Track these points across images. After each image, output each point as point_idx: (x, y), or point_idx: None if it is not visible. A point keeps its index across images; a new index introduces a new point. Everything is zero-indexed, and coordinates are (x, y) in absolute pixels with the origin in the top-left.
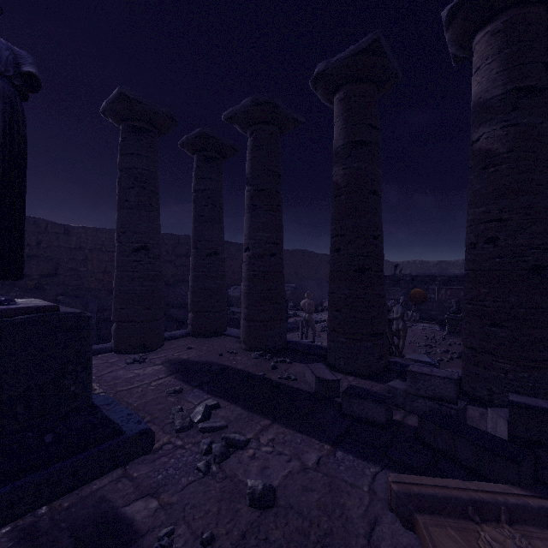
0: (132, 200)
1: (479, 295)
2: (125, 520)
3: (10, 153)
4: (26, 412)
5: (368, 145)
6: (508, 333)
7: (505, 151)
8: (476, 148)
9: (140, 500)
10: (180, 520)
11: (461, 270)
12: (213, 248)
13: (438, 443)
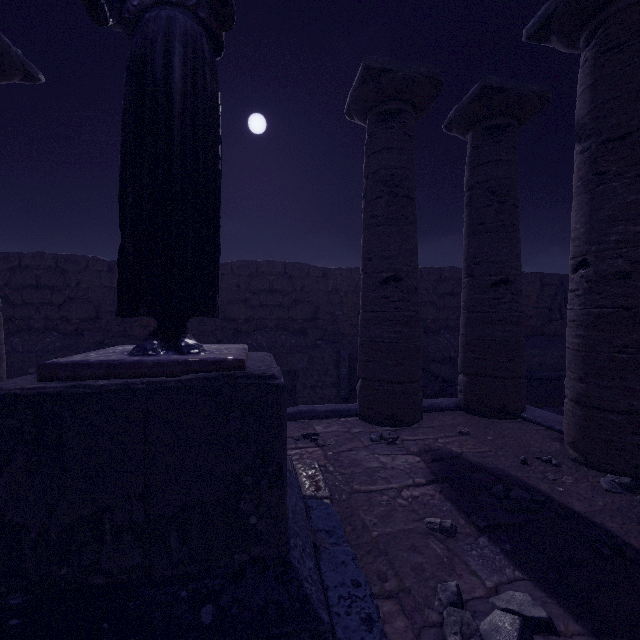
0: (379, 214)
1: None
2: None
3: (194, 123)
4: (183, 547)
5: None
6: None
7: None
8: None
9: None
10: None
11: None
12: (501, 273)
13: None
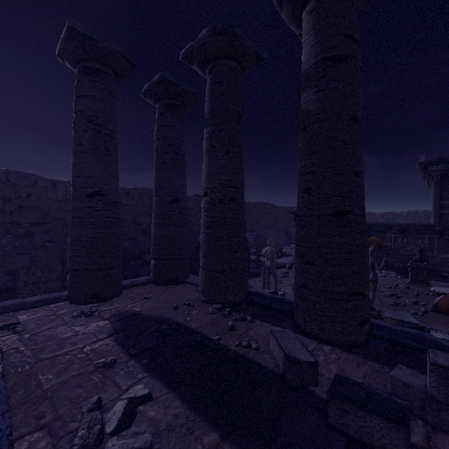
0: (85, 144)
1: None
2: None
3: None
4: None
5: (347, 60)
6: None
7: None
8: None
9: None
10: None
11: (406, 220)
12: (174, 196)
13: None
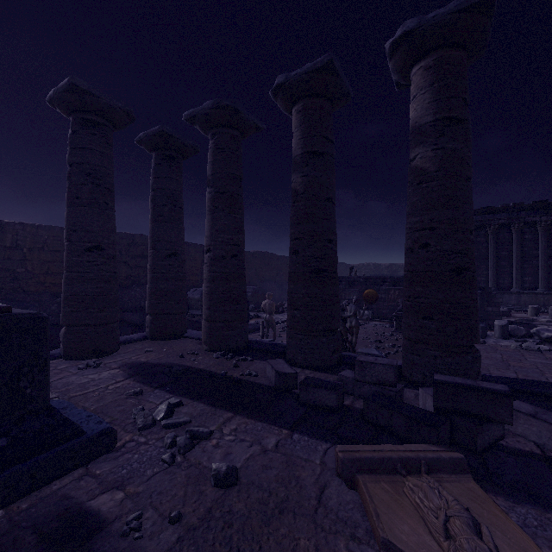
0: (84, 197)
1: (415, 293)
2: (91, 512)
3: None
4: None
5: (324, 156)
6: (436, 325)
7: (435, 170)
8: (413, 166)
9: (106, 493)
10: (147, 505)
11: None
12: (173, 249)
13: (379, 420)
